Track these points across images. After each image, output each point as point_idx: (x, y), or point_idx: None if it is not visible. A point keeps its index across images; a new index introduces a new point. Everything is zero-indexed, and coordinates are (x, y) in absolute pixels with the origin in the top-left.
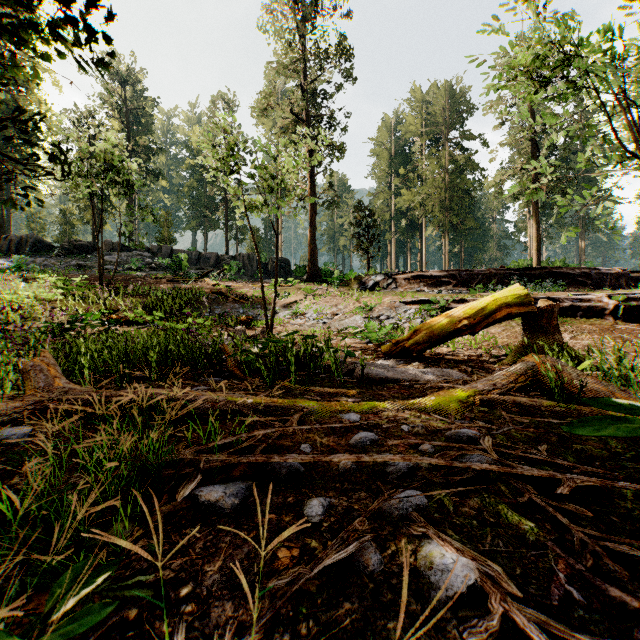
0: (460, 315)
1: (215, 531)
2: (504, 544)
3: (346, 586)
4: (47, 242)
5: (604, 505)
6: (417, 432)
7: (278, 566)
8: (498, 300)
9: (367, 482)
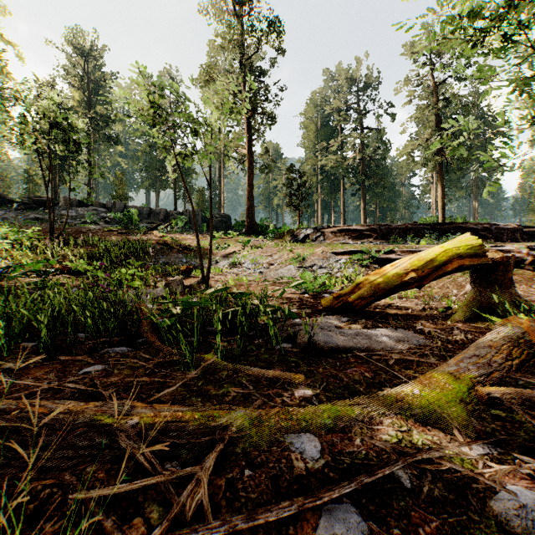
0: (407, 267)
1: None
2: None
3: None
4: (8, 197)
5: None
6: (432, 495)
7: None
8: (449, 251)
9: None
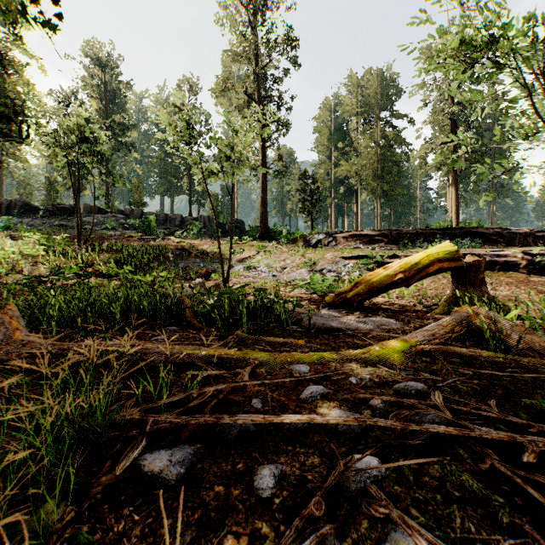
0: (396, 269)
1: (156, 511)
2: (476, 528)
3: None
4: (34, 205)
5: None
6: (365, 385)
7: None
8: (430, 256)
9: (320, 444)
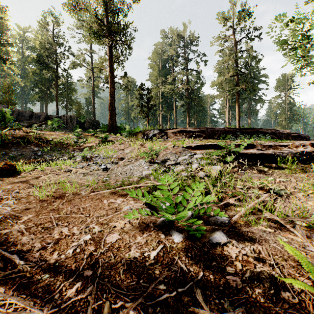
0: None
1: None
2: None
3: None
4: None
5: None
6: None
7: None
8: None
9: None
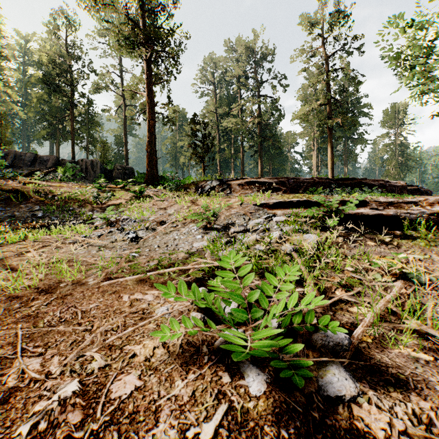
0: None
1: None
2: None
3: None
4: None
5: None
6: None
7: None
8: None
9: None
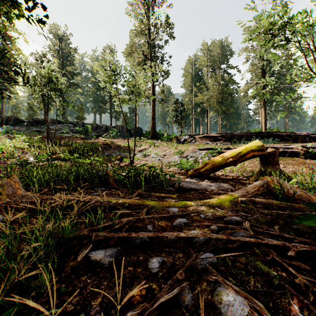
0: (228, 156)
1: (98, 278)
2: (261, 286)
3: (172, 314)
4: (21, 119)
5: (313, 261)
6: (208, 218)
7: (133, 301)
8: (248, 148)
9: (183, 247)
